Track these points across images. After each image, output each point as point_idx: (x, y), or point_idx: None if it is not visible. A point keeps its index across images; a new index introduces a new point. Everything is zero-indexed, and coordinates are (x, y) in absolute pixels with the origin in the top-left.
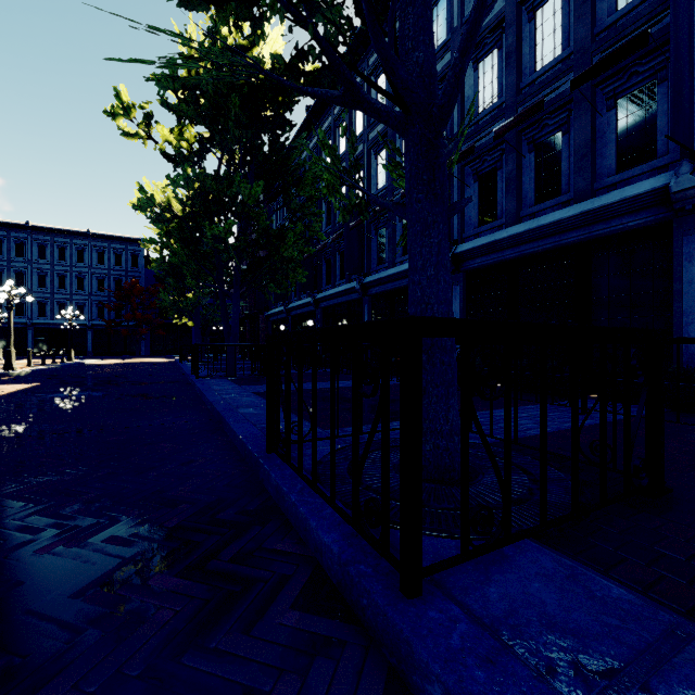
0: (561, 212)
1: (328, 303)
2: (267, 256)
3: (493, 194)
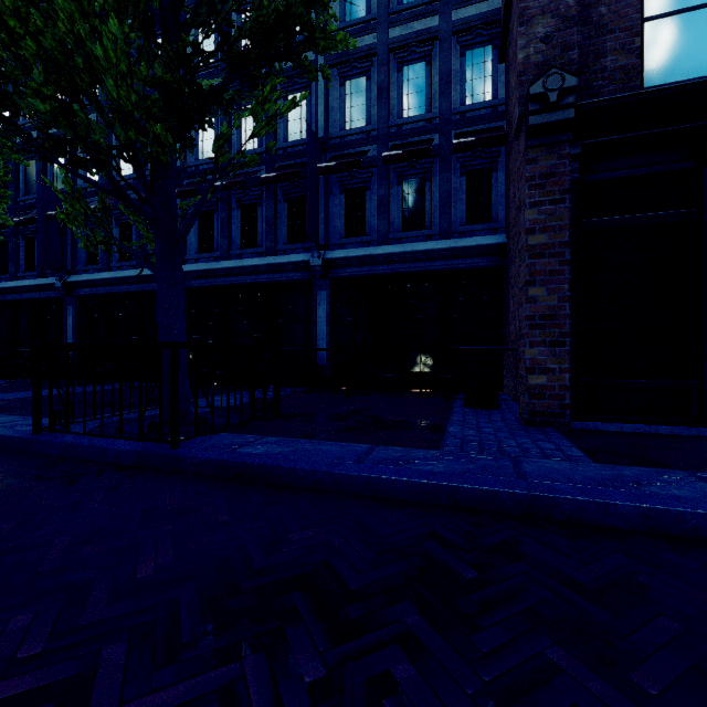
0: (258, 260)
1: (4, 297)
2: None
3: (211, 230)
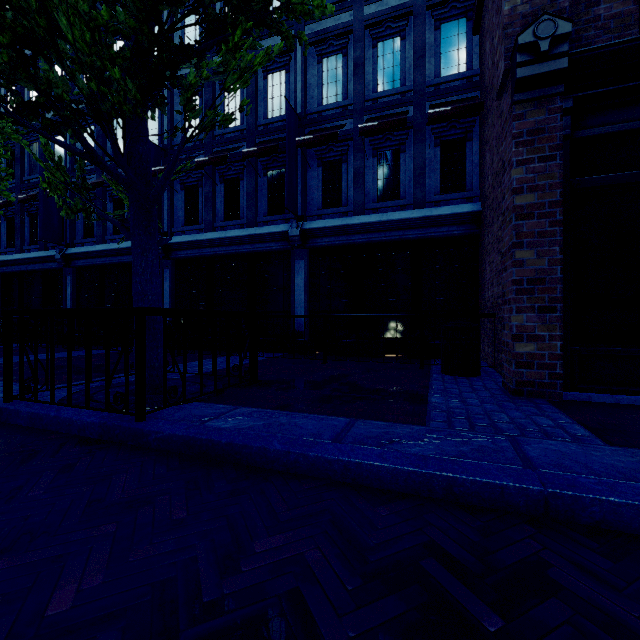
0: (239, 231)
1: (11, 269)
2: None
3: (196, 204)
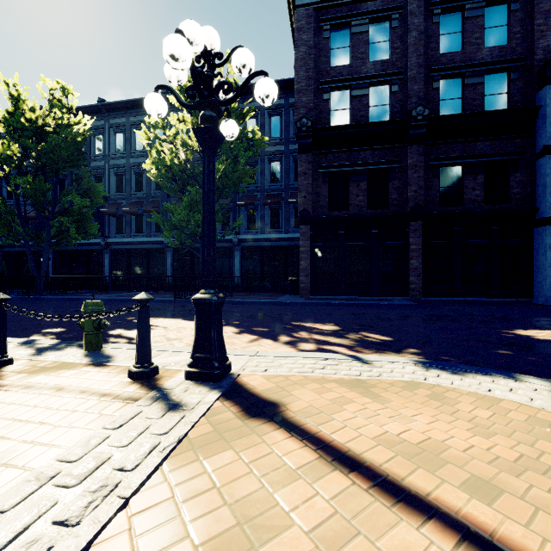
0: None
1: (65, 248)
2: (75, 230)
3: None
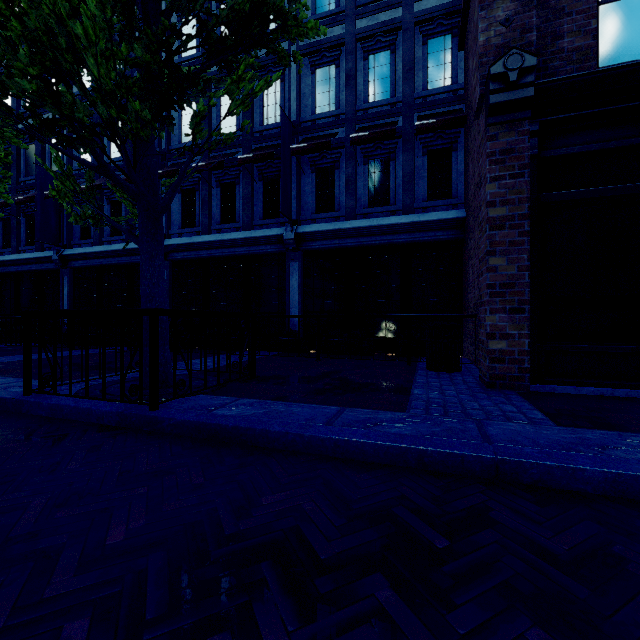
0: (235, 234)
1: (7, 269)
2: None
3: (193, 207)
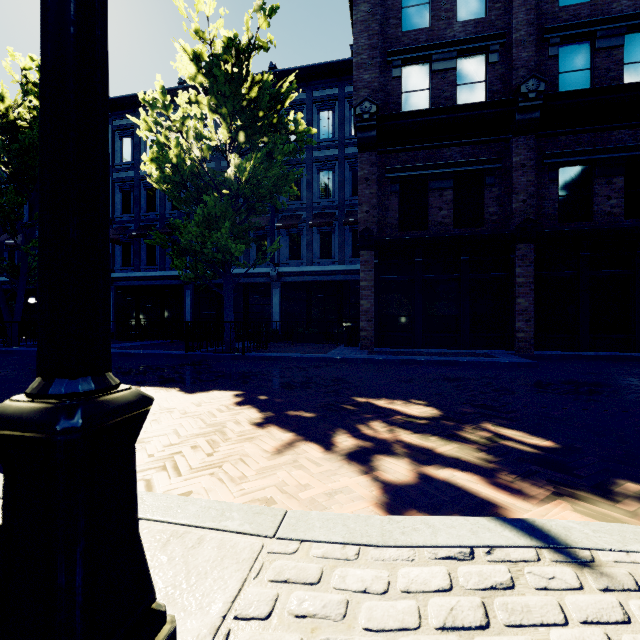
0: (239, 270)
1: None
2: None
3: None
